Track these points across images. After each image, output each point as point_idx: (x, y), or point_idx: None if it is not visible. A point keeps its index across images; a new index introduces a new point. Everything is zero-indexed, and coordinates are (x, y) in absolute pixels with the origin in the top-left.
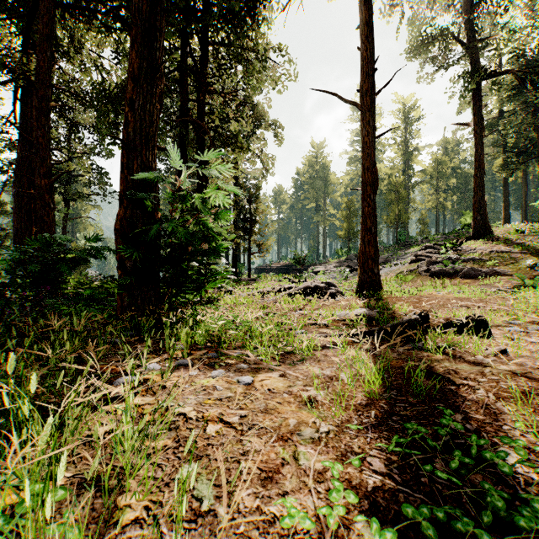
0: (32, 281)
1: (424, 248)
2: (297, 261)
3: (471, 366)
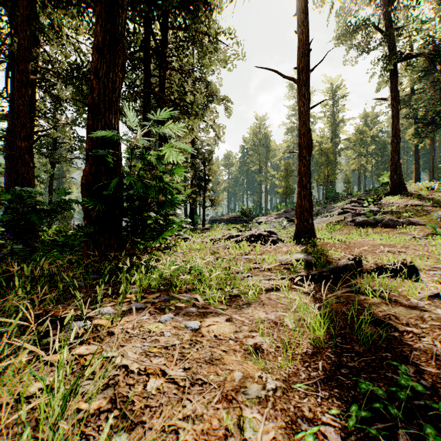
0: (6, 230)
1: (349, 202)
2: (244, 213)
3: (408, 310)
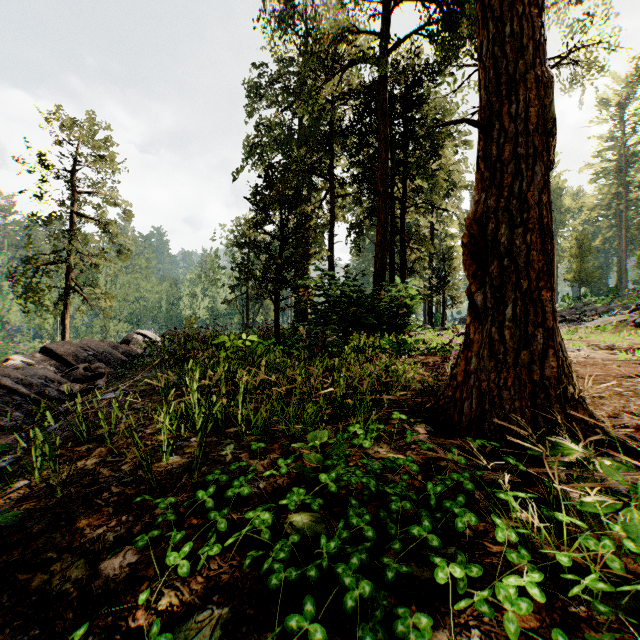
0: None
1: None
2: None
3: None
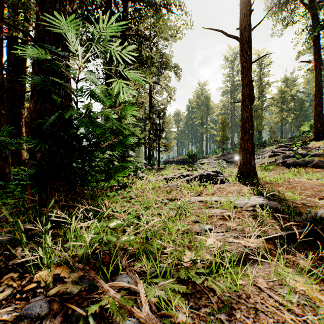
0: None
1: (278, 146)
2: (190, 156)
3: None
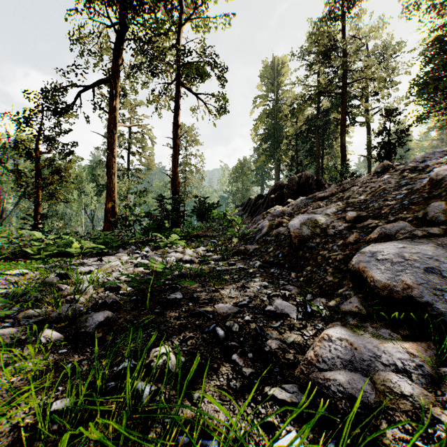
0: None
1: None
2: None
3: None
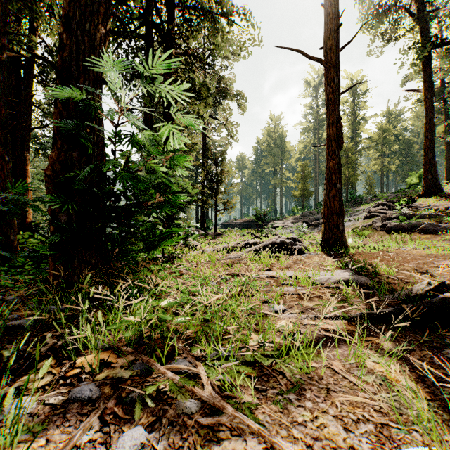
0: None
1: (377, 205)
2: (258, 217)
3: None
